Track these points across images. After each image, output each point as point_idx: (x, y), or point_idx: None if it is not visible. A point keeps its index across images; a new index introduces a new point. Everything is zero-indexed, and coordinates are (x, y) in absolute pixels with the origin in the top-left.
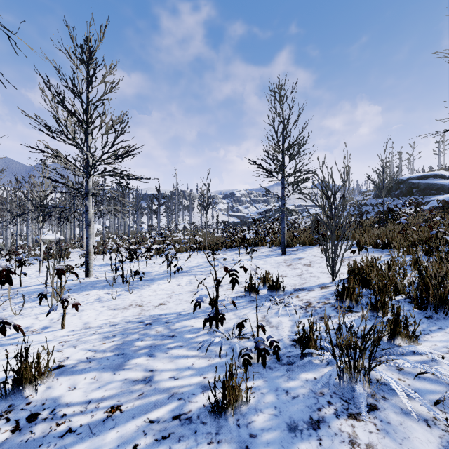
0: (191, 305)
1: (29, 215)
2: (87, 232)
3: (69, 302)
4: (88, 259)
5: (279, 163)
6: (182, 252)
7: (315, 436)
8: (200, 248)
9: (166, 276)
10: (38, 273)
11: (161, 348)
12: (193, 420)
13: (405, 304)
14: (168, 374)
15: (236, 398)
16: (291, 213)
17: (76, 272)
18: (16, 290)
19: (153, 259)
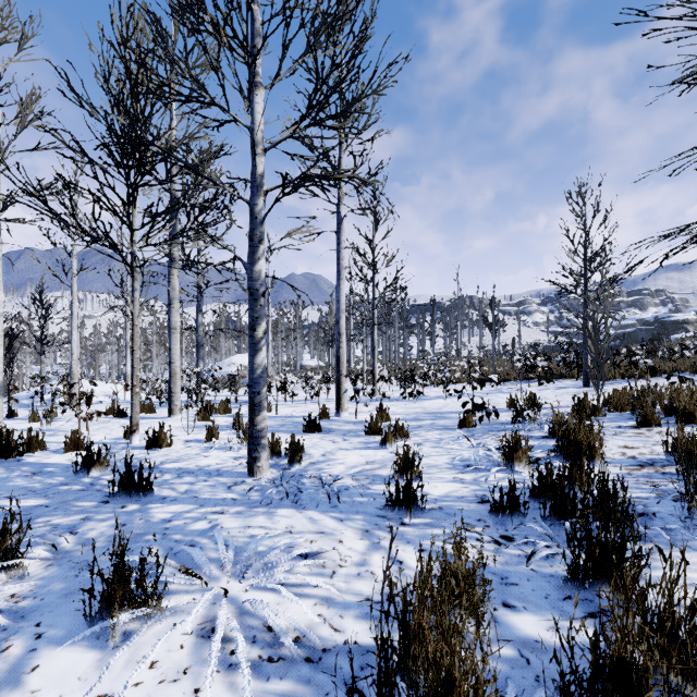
0: (460, 410)
1: (297, 339)
2: (373, 356)
3: (385, 395)
4: (374, 380)
5: (578, 276)
6: (463, 383)
7: (497, 432)
8: (486, 378)
9: (442, 398)
10: (325, 394)
11: (438, 419)
12: (452, 429)
13: (630, 414)
14: (442, 423)
15: (470, 423)
16: (683, 327)
17: (387, 379)
18: (326, 400)
19: (429, 388)
